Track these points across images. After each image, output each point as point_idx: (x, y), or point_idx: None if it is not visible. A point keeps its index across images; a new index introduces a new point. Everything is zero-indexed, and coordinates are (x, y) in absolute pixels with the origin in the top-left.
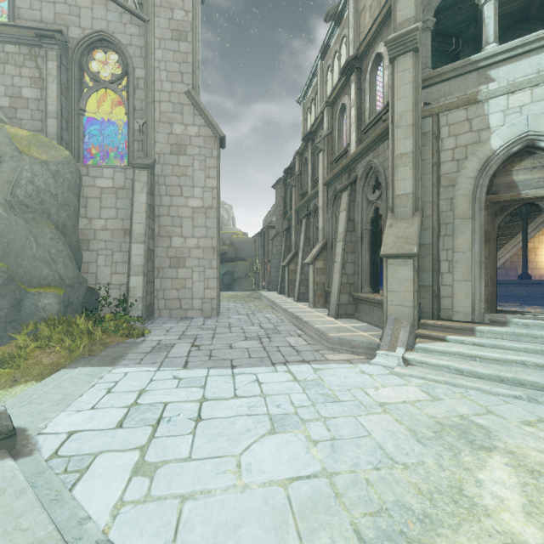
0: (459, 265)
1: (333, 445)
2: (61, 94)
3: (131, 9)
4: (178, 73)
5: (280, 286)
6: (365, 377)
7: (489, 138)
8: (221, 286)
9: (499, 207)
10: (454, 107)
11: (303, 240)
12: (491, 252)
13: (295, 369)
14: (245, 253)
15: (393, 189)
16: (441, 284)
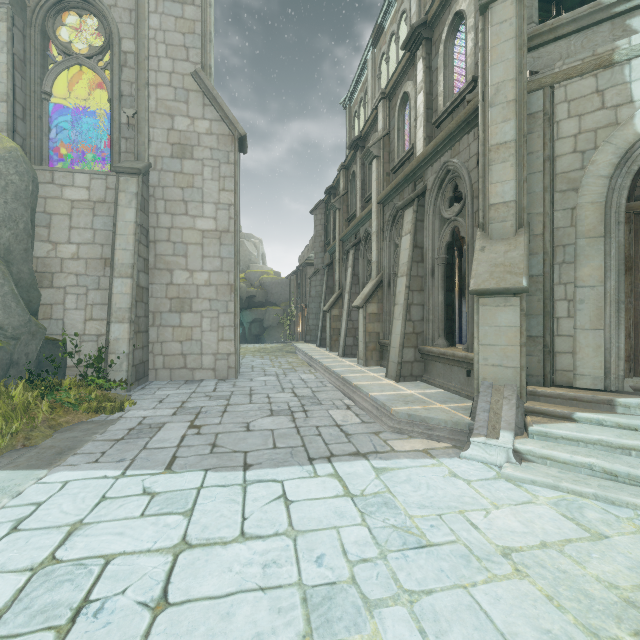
0: (585, 306)
1: None
2: (14, 69)
3: None
4: (181, 47)
5: (321, 337)
6: (461, 486)
7: (632, 117)
8: (248, 336)
9: None
10: (577, 74)
11: (350, 277)
12: (634, 287)
13: (345, 470)
14: (277, 297)
15: (484, 196)
16: (557, 334)
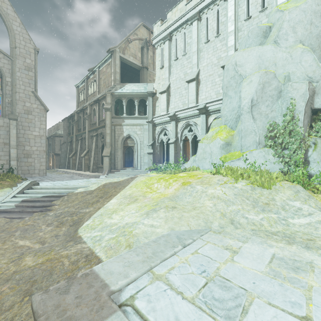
0: (119, 158)
1: (91, 182)
2: None
3: (5, 54)
4: (28, 83)
5: (67, 166)
6: (97, 179)
7: (123, 133)
8: None
9: (125, 147)
10: (118, 125)
11: (79, 148)
12: (124, 156)
13: (82, 179)
14: None
15: (106, 140)
16: (115, 162)
